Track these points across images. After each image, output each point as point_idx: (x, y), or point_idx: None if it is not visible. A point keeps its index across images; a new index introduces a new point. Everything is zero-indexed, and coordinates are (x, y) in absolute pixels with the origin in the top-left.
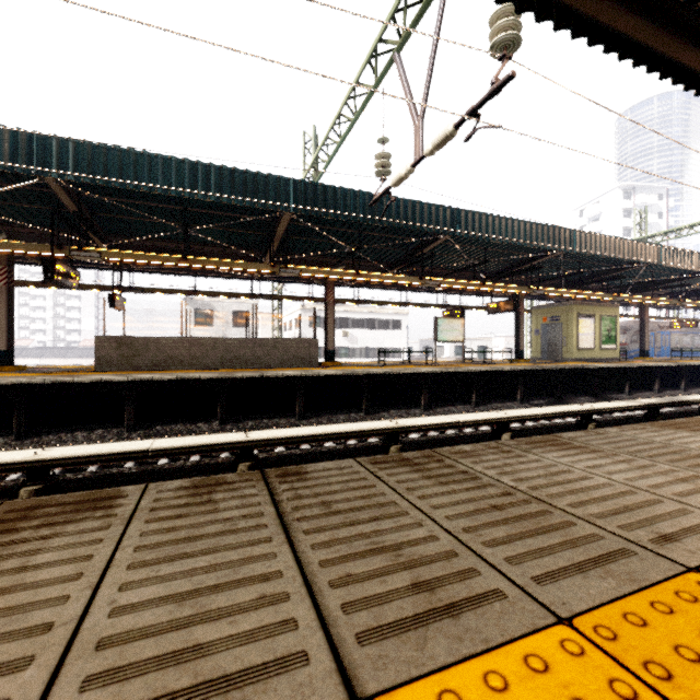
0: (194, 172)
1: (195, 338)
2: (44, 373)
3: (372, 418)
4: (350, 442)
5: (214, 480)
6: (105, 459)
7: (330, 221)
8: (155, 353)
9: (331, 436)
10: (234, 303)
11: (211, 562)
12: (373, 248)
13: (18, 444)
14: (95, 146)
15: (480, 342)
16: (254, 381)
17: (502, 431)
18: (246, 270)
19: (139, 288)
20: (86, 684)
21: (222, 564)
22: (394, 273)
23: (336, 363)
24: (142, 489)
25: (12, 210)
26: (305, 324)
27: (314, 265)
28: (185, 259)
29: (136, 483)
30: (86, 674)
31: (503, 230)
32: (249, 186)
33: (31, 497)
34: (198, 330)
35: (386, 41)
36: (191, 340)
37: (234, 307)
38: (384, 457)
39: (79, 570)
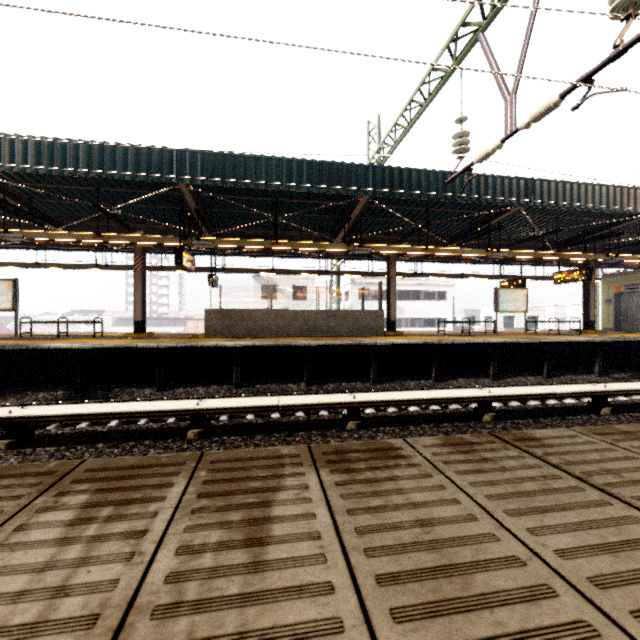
0: (289, 168)
1: (279, 310)
2: (170, 339)
3: (441, 385)
4: (433, 407)
5: (458, 440)
6: (247, 411)
7: (400, 201)
8: (249, 323)
9: (429, 402)
10: (294, 279)
11: (581, 518)
12: (436, 224)
13: (159, 394)
14: (216, 154)
15: (531, 312)
16: (334, 348)
17: (601, 405)
18: (324, 250)
19: (229, 269)
20: (639, 619)
21: (596, 522)
22: (453, 247)
23: (398, 333)
24: (405, 443)
25: (148, 211)
26: (355, 296)
27: (377, 242)
28: (276, 243)
29: (267, 433)
30: (624, 609)
31: (582, 196)
32: (335, 175)
33: (195, 437)
34: (264, 303)
35: (470, 23)
36: (277, 312)
37: (294, 283)
38: (598, 428)
39: (464, 511)
